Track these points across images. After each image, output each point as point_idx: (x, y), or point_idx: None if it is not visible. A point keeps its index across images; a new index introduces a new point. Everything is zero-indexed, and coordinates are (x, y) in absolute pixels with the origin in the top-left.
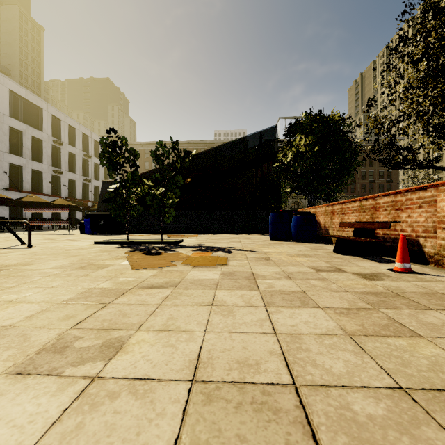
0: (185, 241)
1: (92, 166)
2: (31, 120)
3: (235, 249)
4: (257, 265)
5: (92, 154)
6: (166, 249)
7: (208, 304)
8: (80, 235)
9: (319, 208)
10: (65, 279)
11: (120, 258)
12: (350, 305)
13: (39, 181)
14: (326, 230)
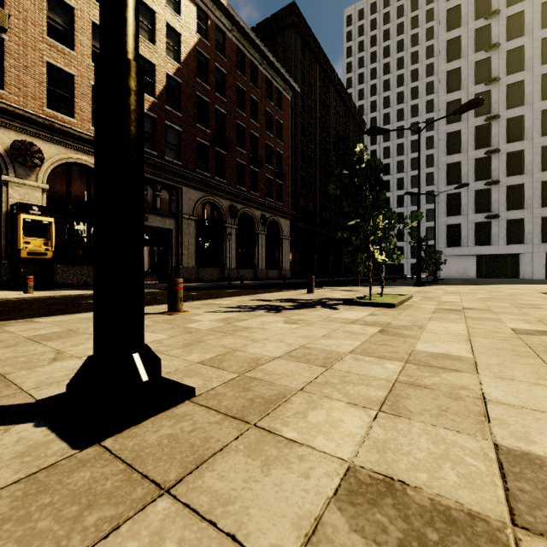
0: None
1: None
2: None
3: None
4: None
5: None
6: None
7: None
8: None
9: None
10: None
11: None
12: None
13: None
14: None
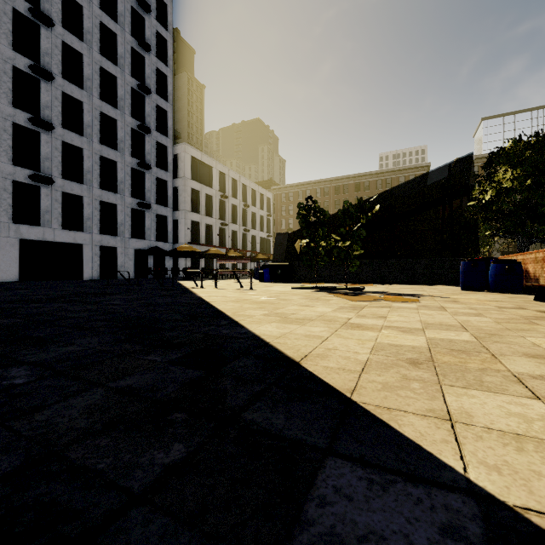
0: (366, 289)
1: (249, 215)
2: (205, 179)
3: (422, 295)
4: (446, 303)
5: (249, 203)
6: (357, 293)
7: (416, 313)
8: (262, 283)
9: (528, 255)
10: (319, 303)
11: (331, 296)
12: (509, 318)
13: (210, 234)
14: (536, 280)
